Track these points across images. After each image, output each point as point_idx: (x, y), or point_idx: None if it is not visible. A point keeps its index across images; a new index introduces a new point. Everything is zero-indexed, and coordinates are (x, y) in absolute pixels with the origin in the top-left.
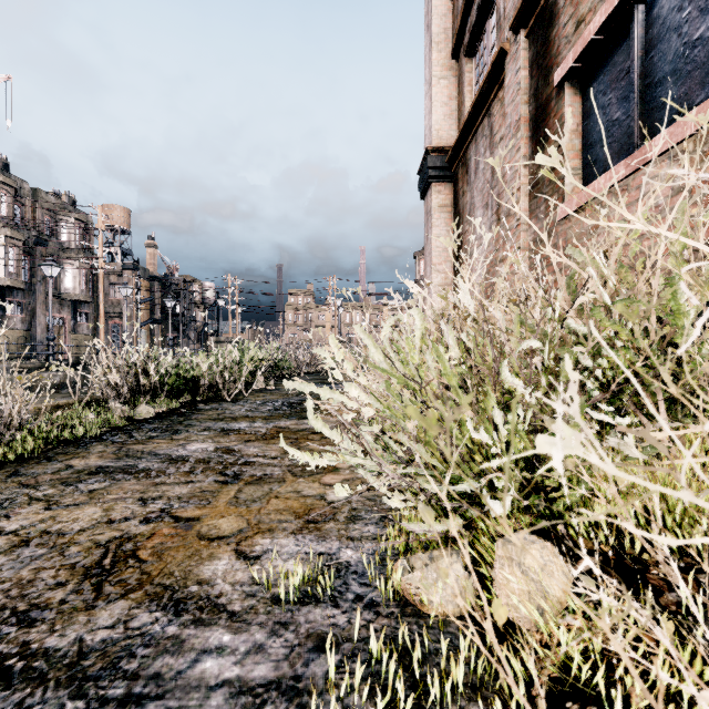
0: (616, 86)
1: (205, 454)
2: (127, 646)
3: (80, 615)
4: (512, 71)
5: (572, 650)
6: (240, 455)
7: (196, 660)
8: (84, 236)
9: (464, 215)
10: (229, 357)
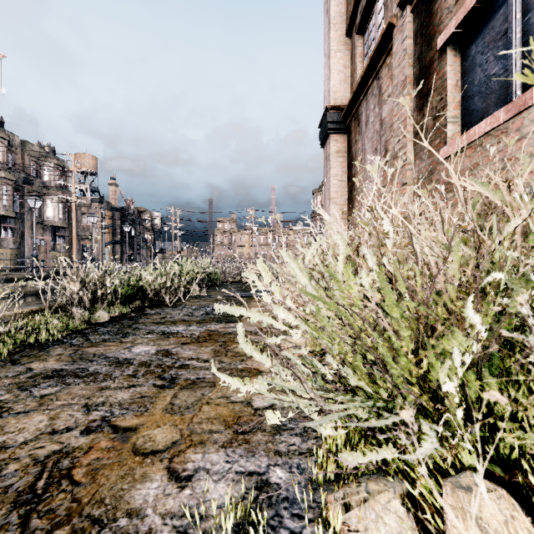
0: (494, 46)
1: (147, 357)
2: None
3: None
4: (399, 40)
5: None
6: (177, 358)
7: None
8: (62, 177)
9: (356, 159)
10: (171, 271)
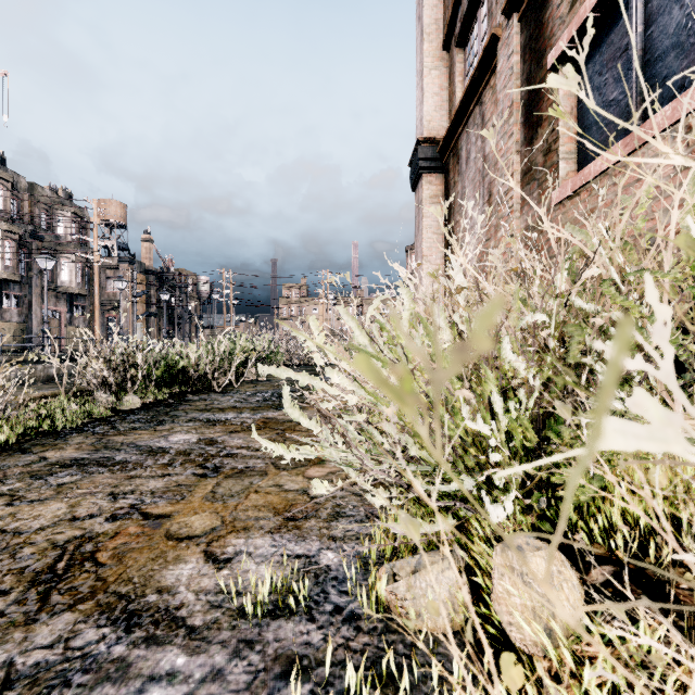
0: (613, 66)
1: (187, 446)
2: (63, 671)
3: (16, 631)
4: (504, 56)
5: (594, 694)
6: (223, 447)
7: (141, 691)
8: (80, 230)
9: (455, 205)
10: (220, 348)
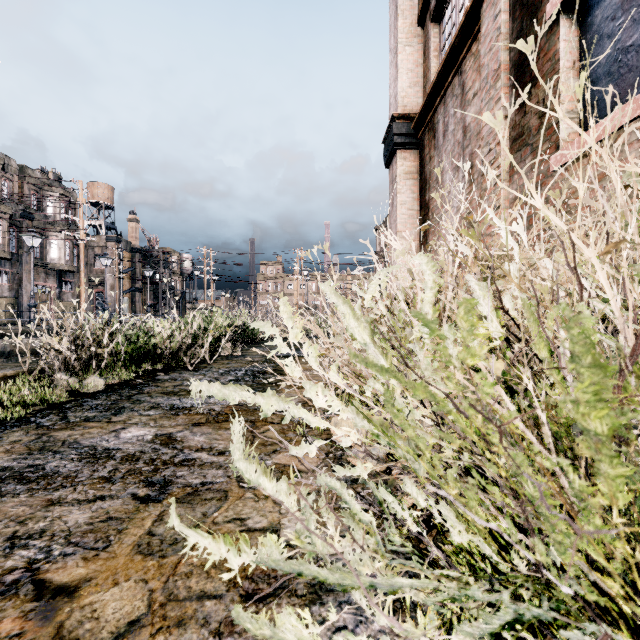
0: (631, 6)
1: (138, 446)
2: None
3: None
4: (490, 17)
5: None
6: (181, 448)
7: None
8: (69, 210)
9: (431, 180)
10: (194, 324)
